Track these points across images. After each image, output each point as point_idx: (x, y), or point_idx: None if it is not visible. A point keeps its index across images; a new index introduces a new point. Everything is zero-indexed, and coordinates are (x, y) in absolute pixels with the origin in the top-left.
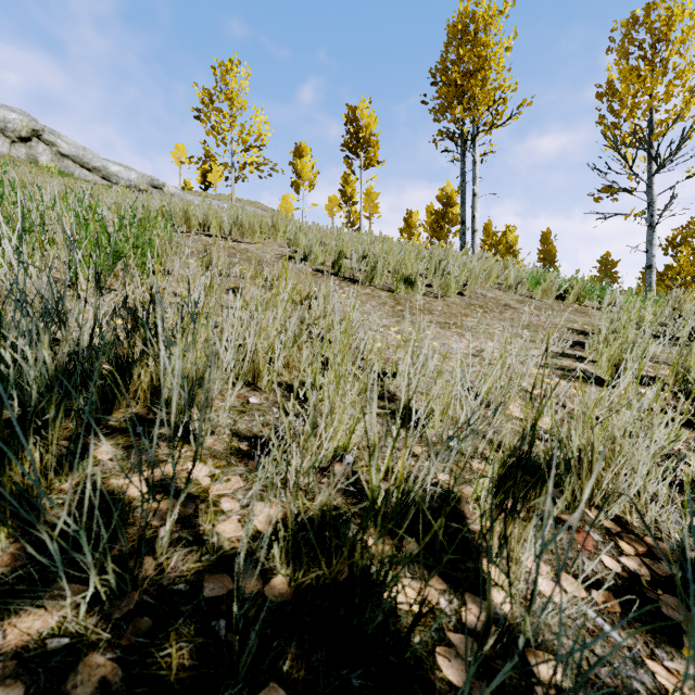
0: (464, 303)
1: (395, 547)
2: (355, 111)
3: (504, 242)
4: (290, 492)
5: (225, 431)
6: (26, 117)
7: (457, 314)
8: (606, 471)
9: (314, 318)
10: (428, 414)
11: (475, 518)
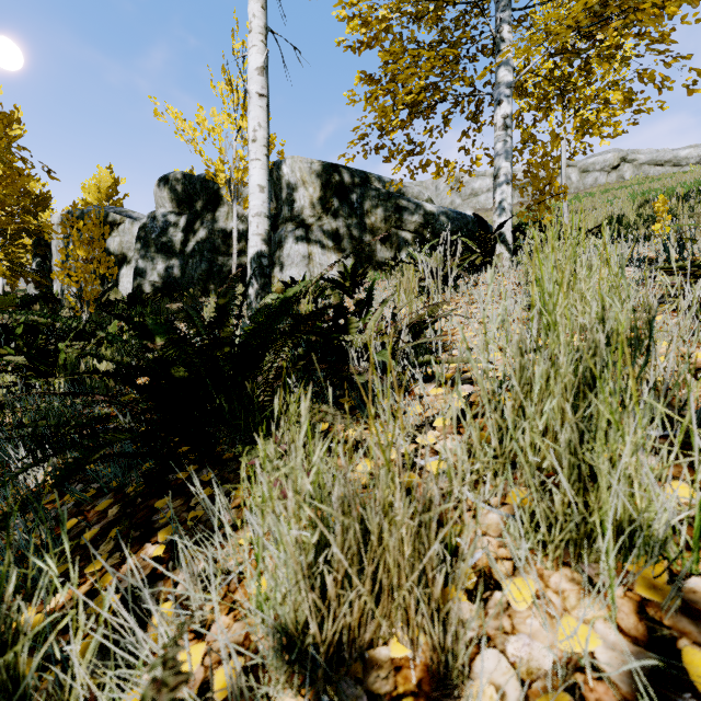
0: None
1: None
2: None
3: None
4: None
5: None
6: (616, 152)
7: None
8: None
9: None
10: None
11: None
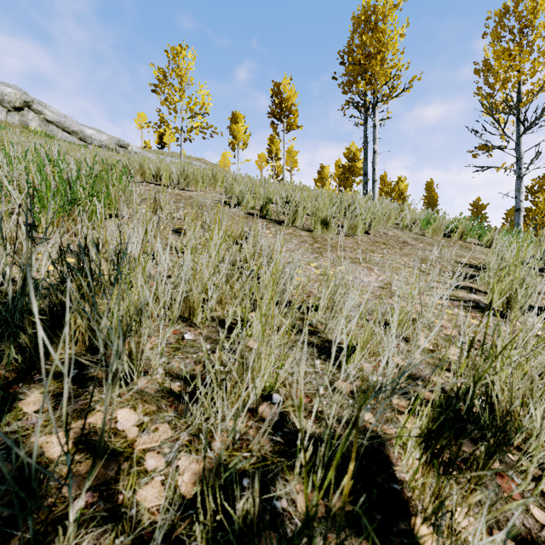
0: (370, 241)
1: (325, 507)
2: (279, 86)
3: (397, 190)
4: (210, 484)
5: (158, 371)
6: (19, 91)
7: (365, 250)
8: (523, 411)
9: (245, 256)
10: (349, 349)
11: (401, 464)
